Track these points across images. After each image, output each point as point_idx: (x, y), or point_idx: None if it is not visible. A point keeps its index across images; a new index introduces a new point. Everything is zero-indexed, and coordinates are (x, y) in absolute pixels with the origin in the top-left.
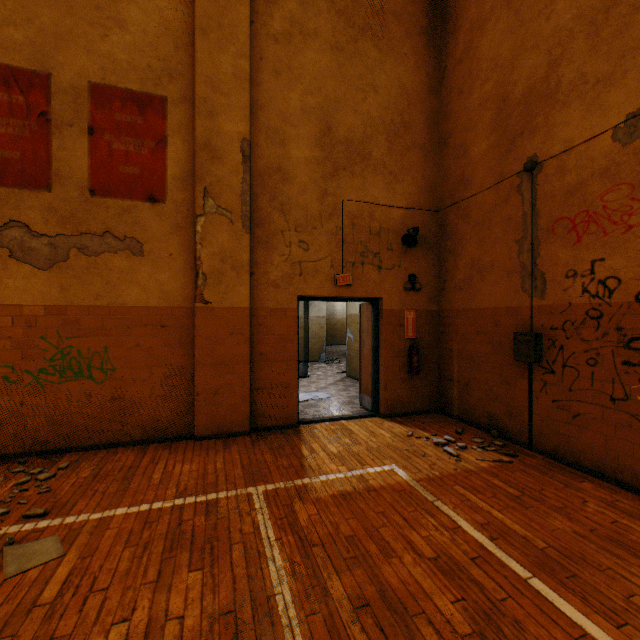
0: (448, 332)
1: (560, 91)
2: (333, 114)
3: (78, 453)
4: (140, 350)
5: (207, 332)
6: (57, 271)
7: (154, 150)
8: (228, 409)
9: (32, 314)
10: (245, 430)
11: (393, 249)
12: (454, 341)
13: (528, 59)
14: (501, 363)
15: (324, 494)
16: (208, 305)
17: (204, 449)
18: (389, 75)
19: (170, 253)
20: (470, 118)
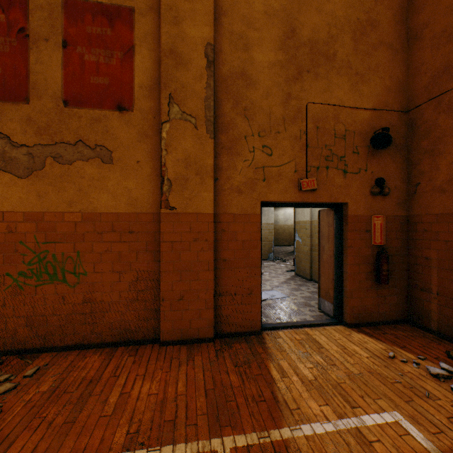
0: (422, 239)
1: None
2: (296, 16)
3: (52, 354)
4: (109, 255)
5: (172, 238)
6: (34, 179)
7: (122, 60)
8: (192, 315)
9: (12, 220)
10: (209, 336)
11: (359, 152)
12: (432, 249)
13: None
14: None
15: None
16: (173, 211)
17: (167, 359)
18: None
19: (137, 160)
20: None
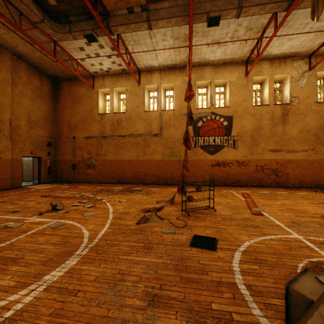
0: (58, 164)
1: (78, 128)
2: (31, 114)
3: None
4: None
5: (1, 165)
6: None
7: None
8: (6, 183)
9: None
10: (11, 188)
11: (45, 146)
12: (59, 166)
13: (74, 120)
14: (69, 169)
15: (45, 188)
16: (1, 158)
17: (5, 191)
18: (44, 107)
19: None
20: (63, 123)
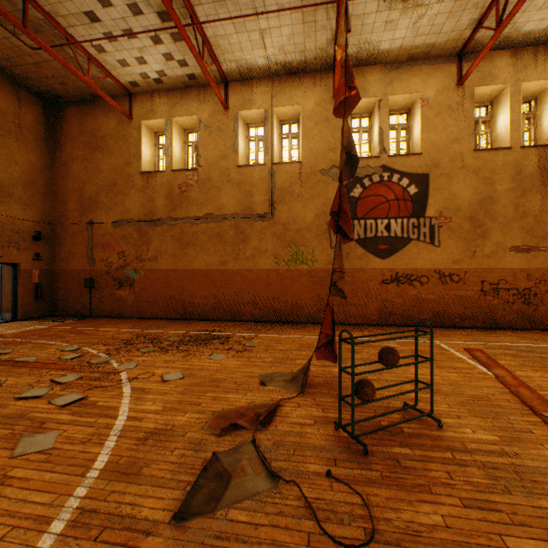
0: (58, 279)
1: (100, 204)
2: None
3: None
4: None
5: None
6: None
7: None
8: None
9: None
10: None
11: (27, 240)
12: (61, 283)
13: (91, 186)
14: (82, 290)
15: (13, 333)
16: None
17: None
18: (25, 157)
19: None
20: (69, 192)
